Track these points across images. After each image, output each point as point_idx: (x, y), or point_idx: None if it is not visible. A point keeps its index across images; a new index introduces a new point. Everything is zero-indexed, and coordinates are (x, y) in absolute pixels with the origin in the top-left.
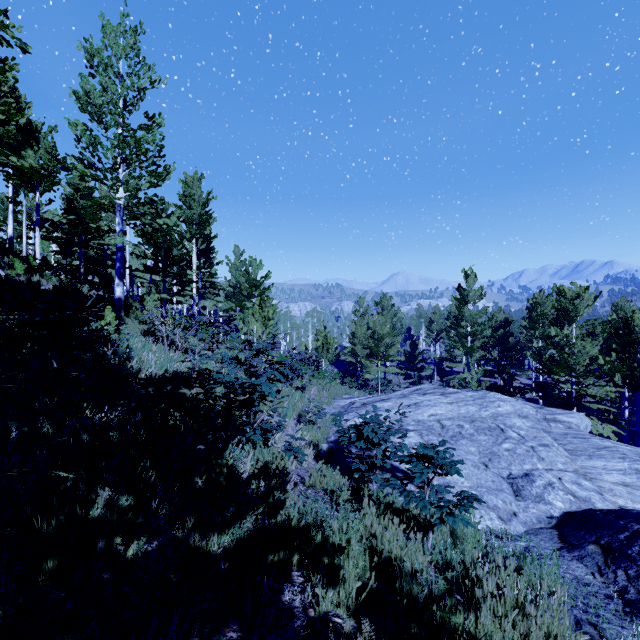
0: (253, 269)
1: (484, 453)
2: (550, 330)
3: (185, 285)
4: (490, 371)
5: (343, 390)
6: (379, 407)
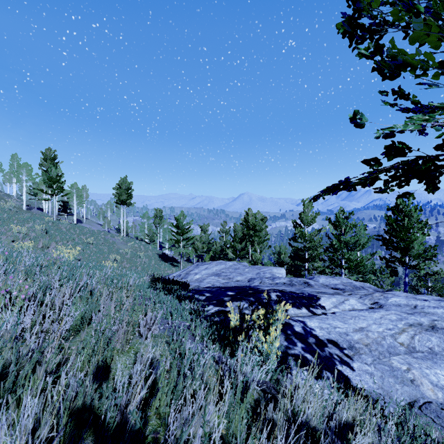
0: None
1: None
2: None
3: None
4: None
5: None
6: None
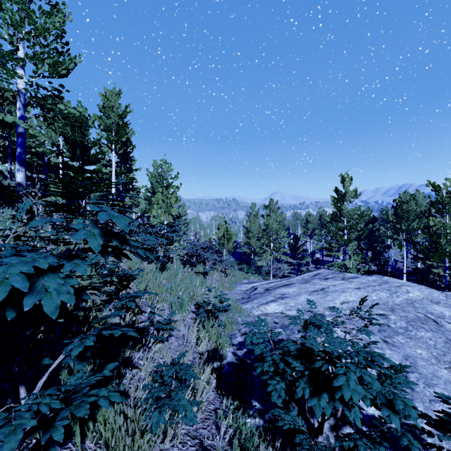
0: (164, 171)
1: (445, 360)
2: (414, 224)
3: (101, 182)
4: (363, 259)
5: (241, 275)
6: (284, 293)
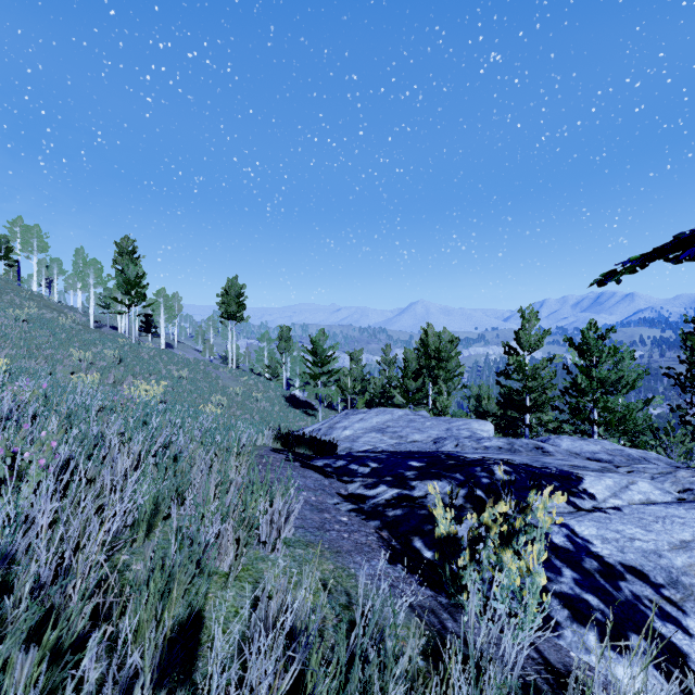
0: None
1: None
2: None
3: None
4: None
5: None
6: None
